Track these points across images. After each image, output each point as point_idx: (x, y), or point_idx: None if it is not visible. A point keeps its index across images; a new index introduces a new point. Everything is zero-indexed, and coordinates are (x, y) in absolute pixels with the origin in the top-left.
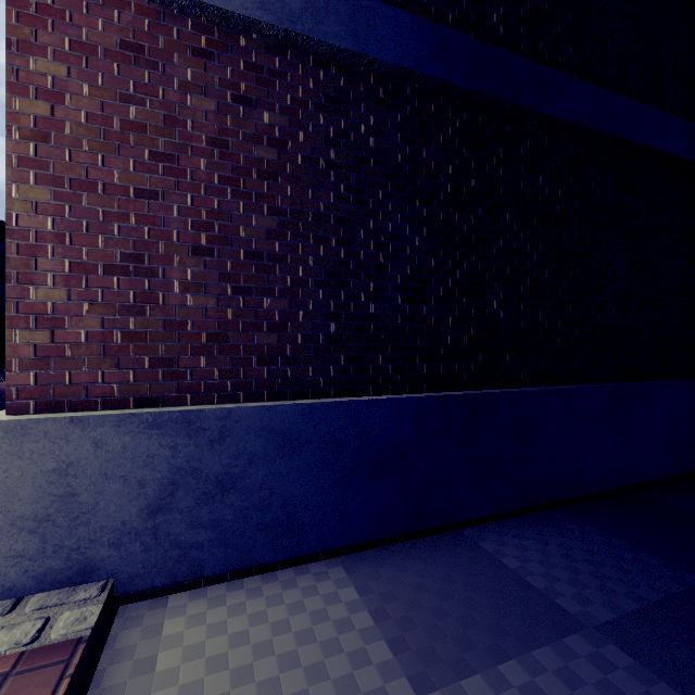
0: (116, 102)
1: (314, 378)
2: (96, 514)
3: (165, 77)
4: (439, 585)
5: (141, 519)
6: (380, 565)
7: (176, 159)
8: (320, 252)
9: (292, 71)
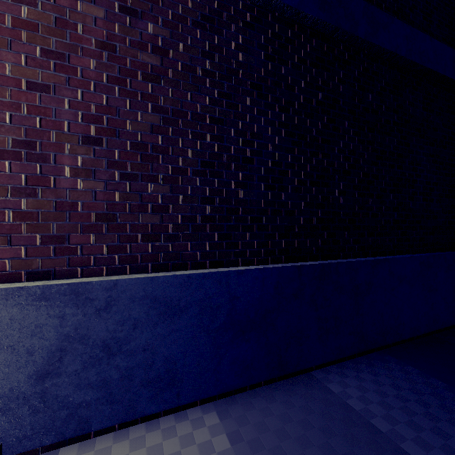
0: (8, 1)
1: (192, 252)
2: None
3: None
4: (299, 431)
5: (29, 384)
6: (248, 409)
7: (67, 57)
8: (197, 146)
9: None
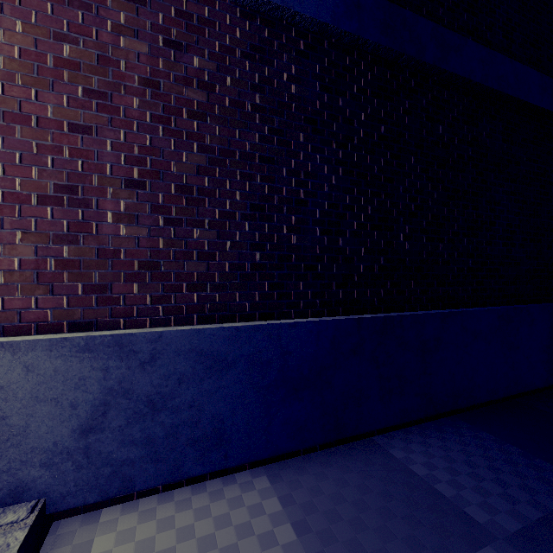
0: (50, 40)
1: (240, 303)
2: (27, 436)
3: (98, 19)
4: (356, 495)
5: (73, 439)
6: (301, 474)
7: (109, 96)
8: (246, 187)
9: (220, 20)
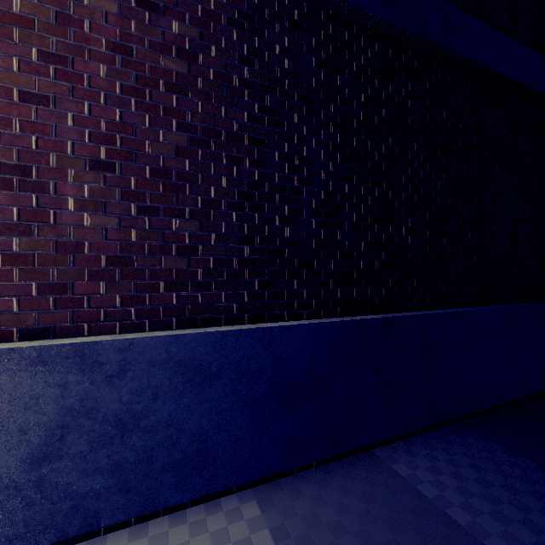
0: None
1: (227, 304)
2: None
3: None
4: (358, 525)
5: (22, 470)
6: (296, 497)
7: (70, 62)
8: (234, 173)
9: None
